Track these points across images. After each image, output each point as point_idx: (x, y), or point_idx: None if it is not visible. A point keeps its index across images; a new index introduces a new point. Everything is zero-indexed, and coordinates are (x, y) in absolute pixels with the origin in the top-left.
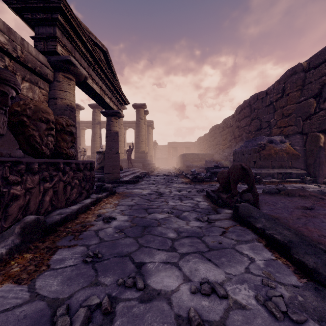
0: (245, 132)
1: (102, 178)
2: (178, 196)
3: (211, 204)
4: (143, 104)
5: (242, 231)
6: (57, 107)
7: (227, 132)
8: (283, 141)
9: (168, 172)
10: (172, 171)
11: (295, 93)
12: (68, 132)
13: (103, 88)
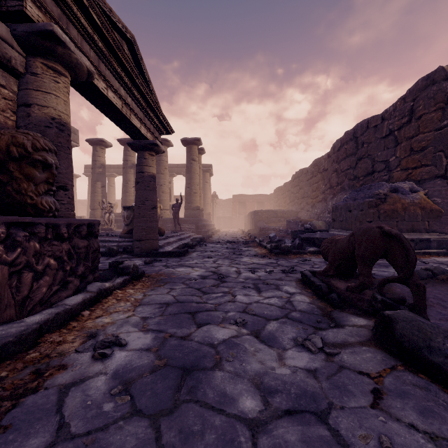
0: (348, 178)
1: (130, 247)
2: (252, 281)
3: (315, 300)
4: (196, 139)
5: (424, 391)
6: (31, 120)
7: (319, 178)
8: (415, 190)
9: (233, 238)
10: (239, 236)
11: (433, 114)
12: (38, 163)
13: (128, 101)
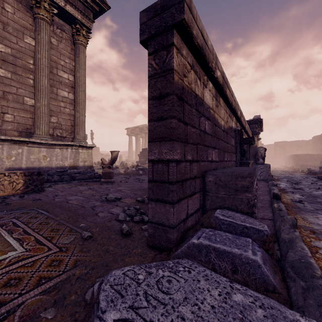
0: None
1: None
2: (301, 178)
3: (318, 180)
4: None
5: None
6: (253, 146)
7: None
8: None
9: (282, 170)
10: (285, 169)
11: None
12: None
13: None
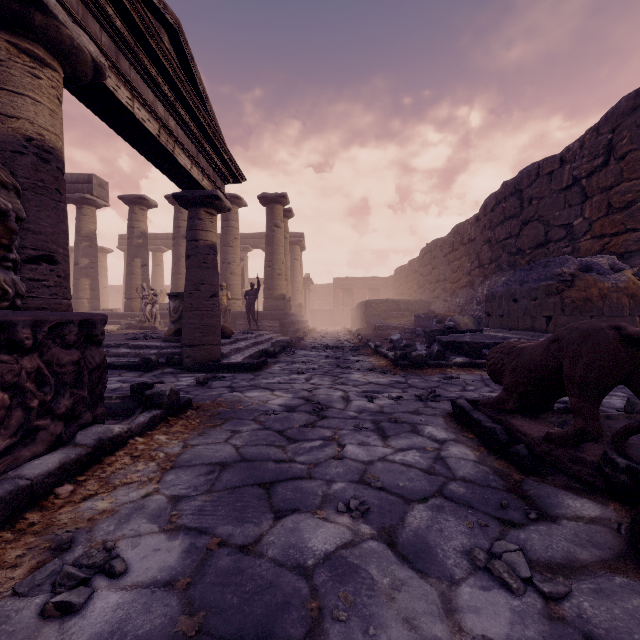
0: (508, 252)
1: (177, 356)
2: (371, 417)
3: (486, 457)
4: (281, 195)
5: None
6: None
7: (462, 253)
8: (618, 268)
9: (335, 341)
10: (343, 339)
11: None
12: None
13: (170, 126)
